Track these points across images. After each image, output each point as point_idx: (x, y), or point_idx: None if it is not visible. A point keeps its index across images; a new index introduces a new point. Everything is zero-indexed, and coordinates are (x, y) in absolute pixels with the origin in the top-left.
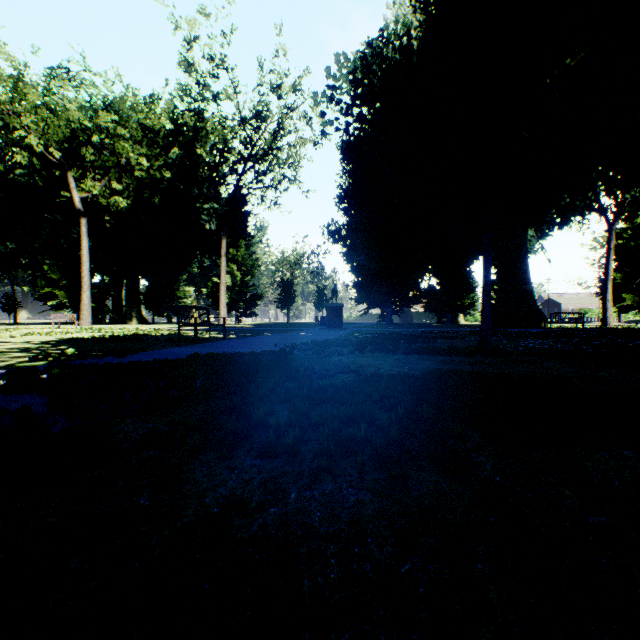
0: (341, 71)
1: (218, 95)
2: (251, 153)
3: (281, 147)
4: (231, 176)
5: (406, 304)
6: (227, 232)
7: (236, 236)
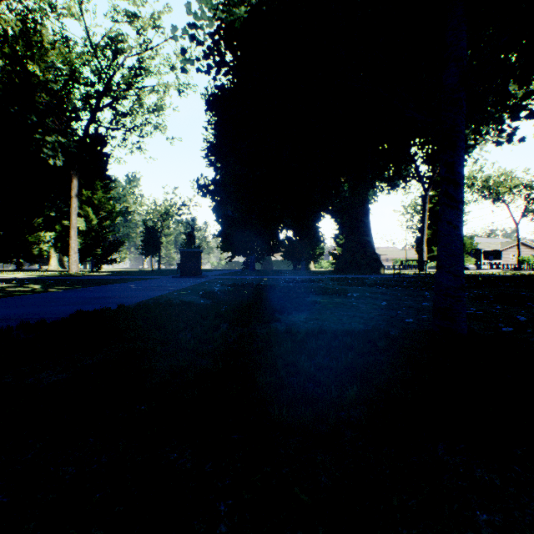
0: (203, 10)
1: (56, 5)
2: (106, 87)
3: (142, 87)
4: (84, 110)
5: (267, 252)
6: (79, 171)
7: (92, 177)
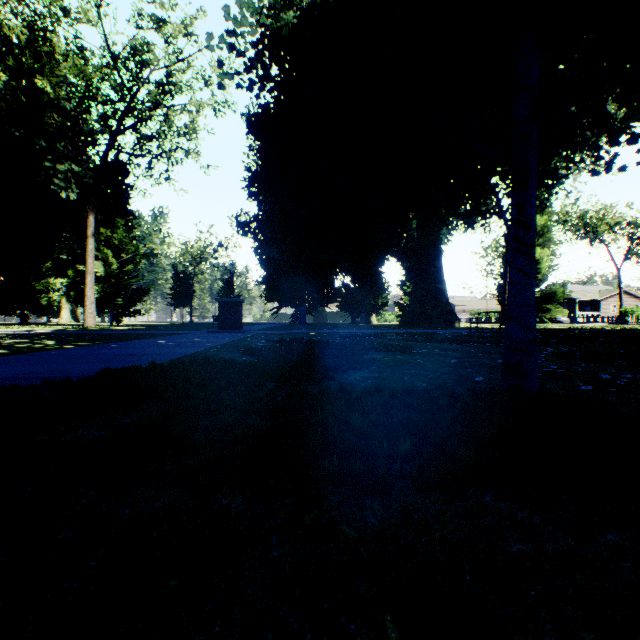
0: (244, 15)
1: (70, 9)
2: (129, 106)
3: (171, 105)
4: (102, 134)
5: (321, 303)
6: (96, 206)
7: (112, 213)
